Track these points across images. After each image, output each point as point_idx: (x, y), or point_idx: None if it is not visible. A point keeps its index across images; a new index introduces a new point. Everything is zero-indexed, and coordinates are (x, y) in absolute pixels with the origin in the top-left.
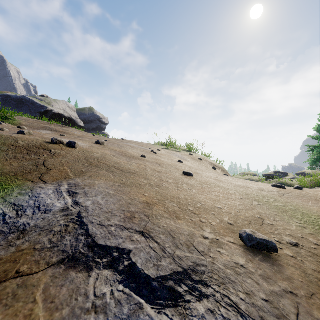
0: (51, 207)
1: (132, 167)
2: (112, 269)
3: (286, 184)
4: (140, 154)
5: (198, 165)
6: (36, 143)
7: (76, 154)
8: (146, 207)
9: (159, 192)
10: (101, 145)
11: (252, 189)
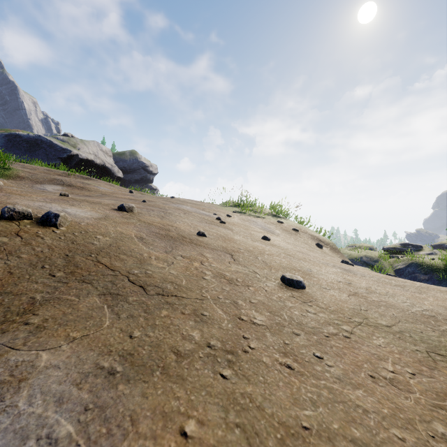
0: None
1: (171, 272)
2: None
3: (424, 265)
4: (196, 228)
5: (294, 242)
6: None
7: (48, 244)
8: None
9: (234, 400)
10: (127, 213)
11: (446, 325)
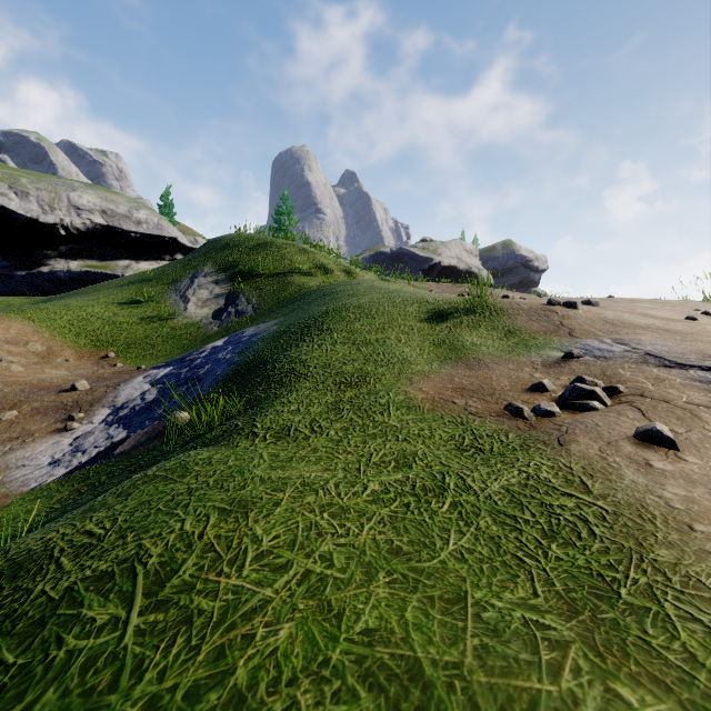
0: (611, 351)
1: (679, 329)
2: (706, 372)
3: None
4: (678, 316)
5: None
6: (537, 306)
7: (585, 316)
8: None
9: None
10: (596, 307)
11: None
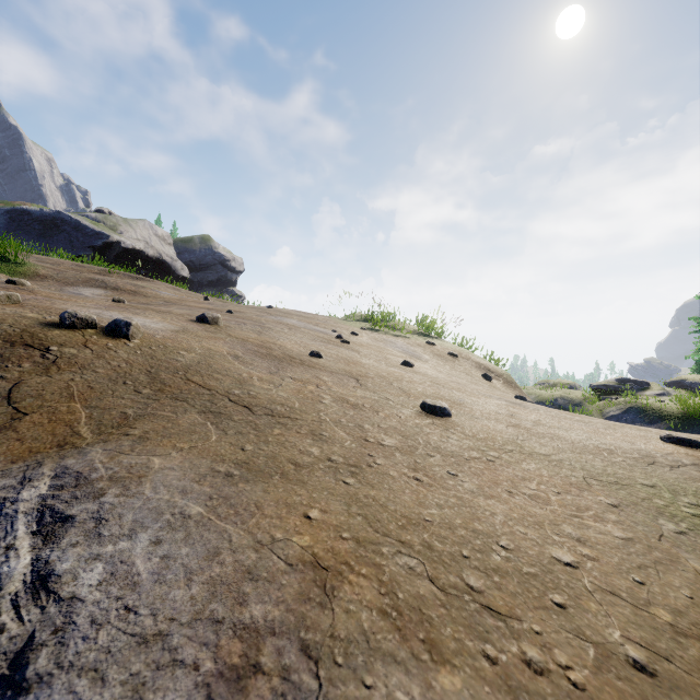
0: None
1: (280, 394)
2: None
3: (648, 410)
4: (308, 347)
5: (449, 371)
6: (8, 329)
7: (124, 358)
8: (309, 588)
9: (357, 499)
10: (211, 326)
11: (623, 457)
